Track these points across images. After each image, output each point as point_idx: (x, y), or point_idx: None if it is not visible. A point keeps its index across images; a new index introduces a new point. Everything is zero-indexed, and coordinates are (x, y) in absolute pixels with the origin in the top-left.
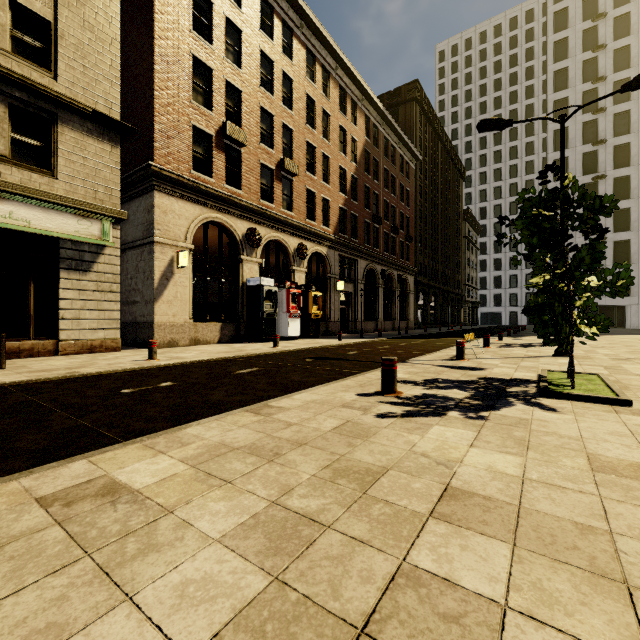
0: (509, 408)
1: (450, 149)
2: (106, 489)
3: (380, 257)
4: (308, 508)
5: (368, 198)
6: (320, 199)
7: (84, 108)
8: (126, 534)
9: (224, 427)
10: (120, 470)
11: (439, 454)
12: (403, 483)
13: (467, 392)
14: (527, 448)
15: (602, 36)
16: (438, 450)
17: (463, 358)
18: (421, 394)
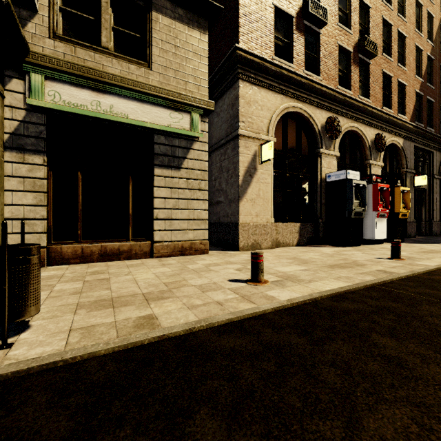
0: None
1: None
2: None
3: None
4: None
5: None
6: (396, 84)
7: None
8: None
9: None
10: None
11: None
12: None
13: None
14: None
15: None
16: None
17: None
18: None
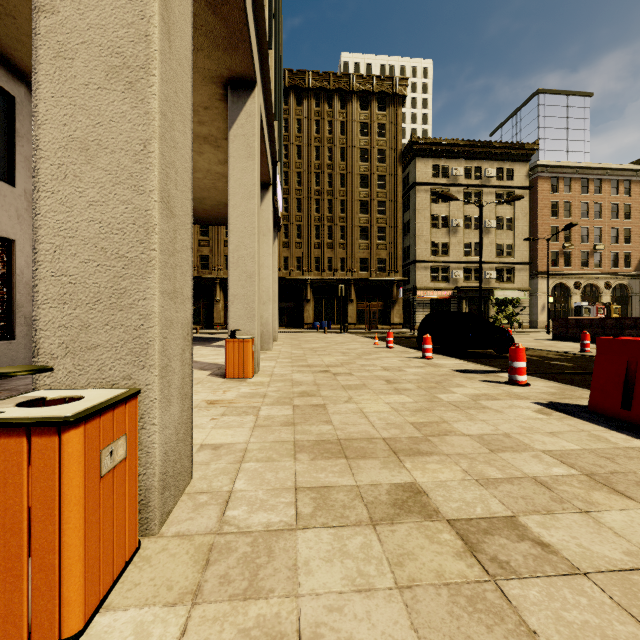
0: None
1: None
2: None
3: None
4: None
5: None
6: (622, 254)
7: (521, 263)
8: None
9: None
10: None
11: None
12: None
13: None
14: None
15: None
16: None
17: None
18: None
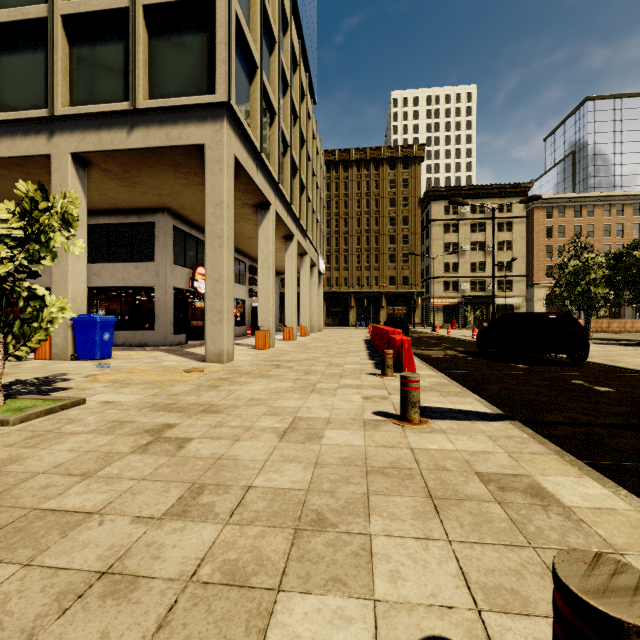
0: None
1: None
2: None
3: None
4: None
5: None
6: None
7: (518, 276)
8: None
9: None
10: None
11: None
12: None
13: None
14: None
15: None
16: None
17: None
18: None
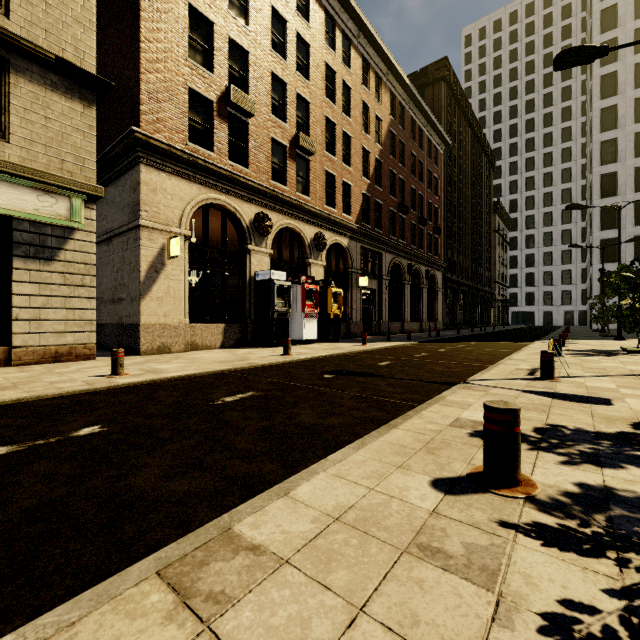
0: None
1: (480, 135)
2: None
3: (407, 250)
4: None
5: (393, 184)
6: (340, 183)
7: (44, 53)
8: None
9: None
10: None
11: None
12: None
13: None
14: None
15: None
16: None
17: (553, 377)
18: (576, 487)
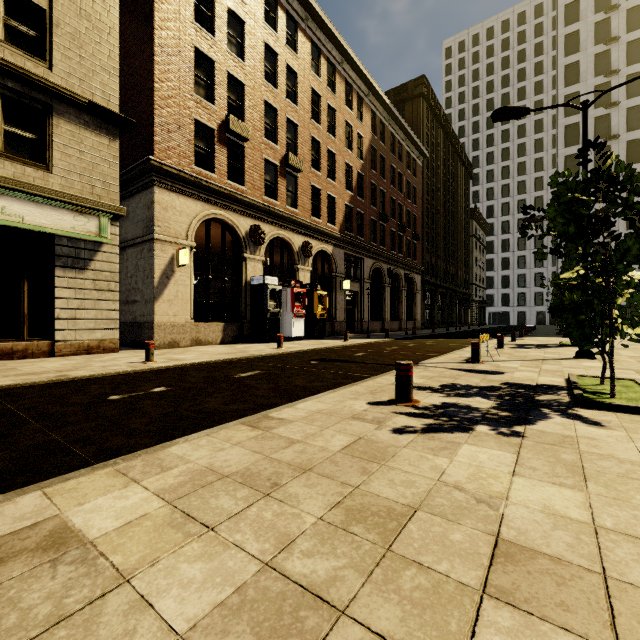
0: (546, 421)
1: (457, 146)
2: (51, 539)
3: (387, 256)
4: (314, 575)
5: (374, 195)
6: (325, 196)
7: (80, 99)
8: (56, 622)
9: (215, 445)
10: (78, 508)
11: (476, 486)
12: (438, 533)
13: (492, 401)
14: (585, 478)
15: (615, 28)
16: (474, 480)
17: (479, 360)
18: (440, 403)
